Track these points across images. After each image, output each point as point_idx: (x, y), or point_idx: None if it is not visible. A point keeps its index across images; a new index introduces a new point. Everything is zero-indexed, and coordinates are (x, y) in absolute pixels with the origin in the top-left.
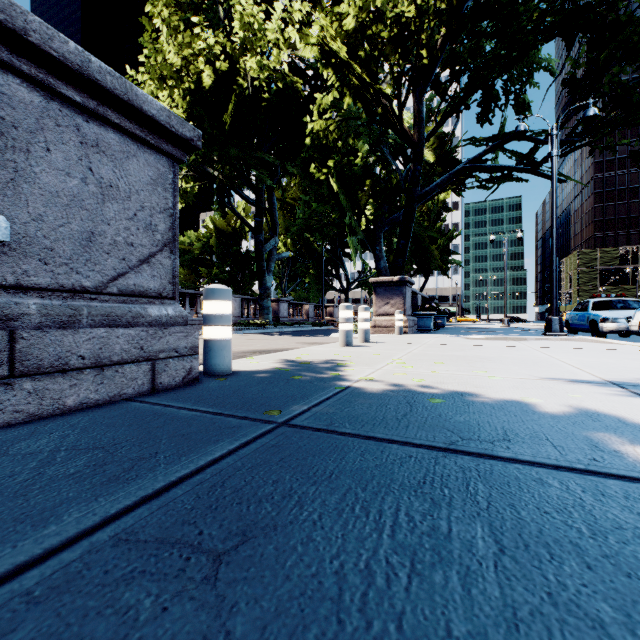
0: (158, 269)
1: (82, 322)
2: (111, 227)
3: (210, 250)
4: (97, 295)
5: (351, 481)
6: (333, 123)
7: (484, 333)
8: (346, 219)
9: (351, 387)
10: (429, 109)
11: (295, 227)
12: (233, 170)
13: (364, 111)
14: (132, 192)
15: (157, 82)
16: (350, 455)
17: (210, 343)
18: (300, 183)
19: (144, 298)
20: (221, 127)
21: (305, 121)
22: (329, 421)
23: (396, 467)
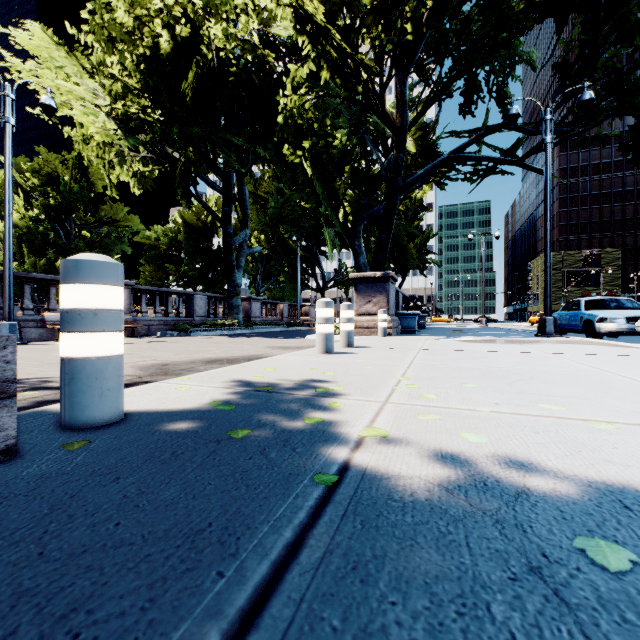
0: None
1: None
2: None
3: (178, 246)
4: None
5: None
6: (309, 101)
7: (472, 334)
8: (323, 208)
9: (350, 471)
10: (410, 99)
11: (267, 217)
12: (197, 153)
13: (343, 89)
14: None
15: (105, 44)
16: None
17: (71, 366)
18: (274, 177)
19: None
20: (182, 102)
21: (278, 102)
22: None
23: None
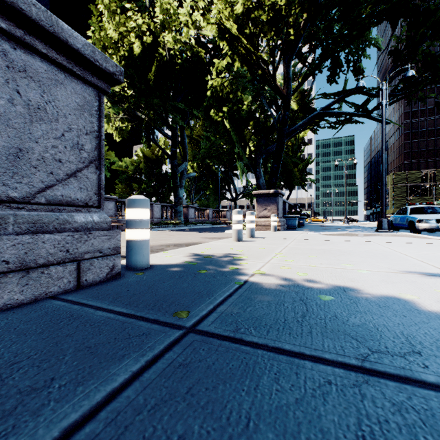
0: (84, 182)
1: (8, 229)
2: (39, 144)
3: (140, 171)
4: (24, 204)
5: (274, 436)
6: (227, 81)
7: (334, 230)
8: (236, 149)
9: (248, 282)
10: (293, 73)
11: (200, 155)
12: (155, 114)
13: (249, 72)
14: (60, 115)
15: (101, 50)
16: (264, 381)
17: (131, 243)
18: (203, 125)
19: (71, 207)
20: (147, 83)
21: (207, 80)
22: (235, 325)
23: (320, 404)
